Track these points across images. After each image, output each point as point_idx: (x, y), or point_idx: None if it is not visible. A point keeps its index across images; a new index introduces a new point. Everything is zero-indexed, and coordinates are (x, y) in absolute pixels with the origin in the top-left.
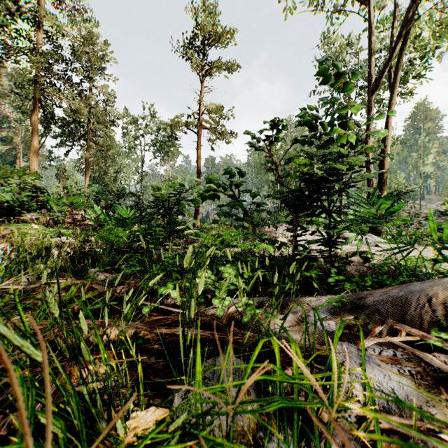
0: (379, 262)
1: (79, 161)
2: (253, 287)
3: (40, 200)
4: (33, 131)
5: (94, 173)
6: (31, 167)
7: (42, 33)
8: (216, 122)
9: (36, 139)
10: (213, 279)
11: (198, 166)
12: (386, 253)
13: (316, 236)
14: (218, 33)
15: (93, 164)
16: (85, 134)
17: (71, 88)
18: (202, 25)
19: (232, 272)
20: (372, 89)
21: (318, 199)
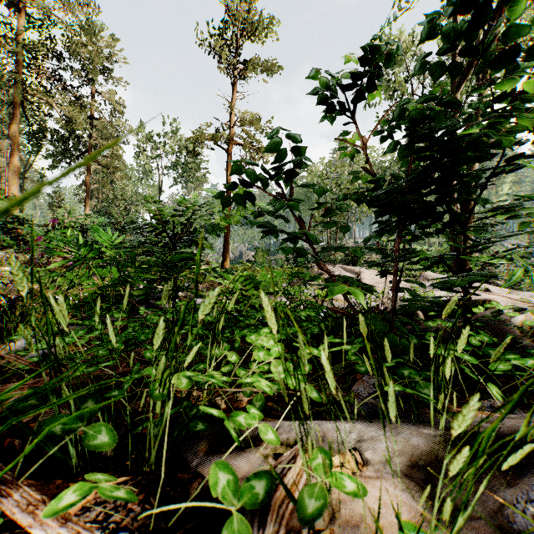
0: (528, 319)
1: (80, 188)
2: (315, 371)
3: (23, 234)
4: (12, 144)
5: (98, 203)
6: (11, 191)
7: (25, 18)
8: (250, 137)
9: (17, 155)
10: (234, 361)
11: (227, 192)
12: (518, 303)
13: (389, 278)
14: (252, 23)
15: (98, 191)
16: (85, 151)
17: (65, 92)
18: (232, 11)
19: (275, 349)
20: (457, 83)
21: (446, 196)
